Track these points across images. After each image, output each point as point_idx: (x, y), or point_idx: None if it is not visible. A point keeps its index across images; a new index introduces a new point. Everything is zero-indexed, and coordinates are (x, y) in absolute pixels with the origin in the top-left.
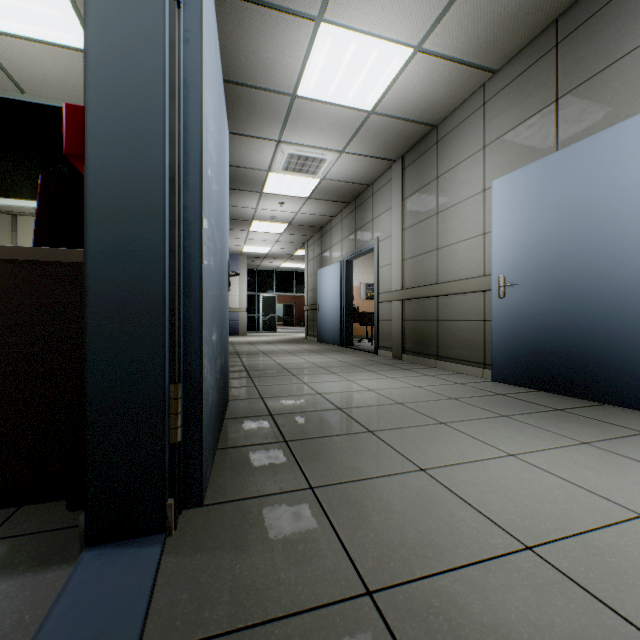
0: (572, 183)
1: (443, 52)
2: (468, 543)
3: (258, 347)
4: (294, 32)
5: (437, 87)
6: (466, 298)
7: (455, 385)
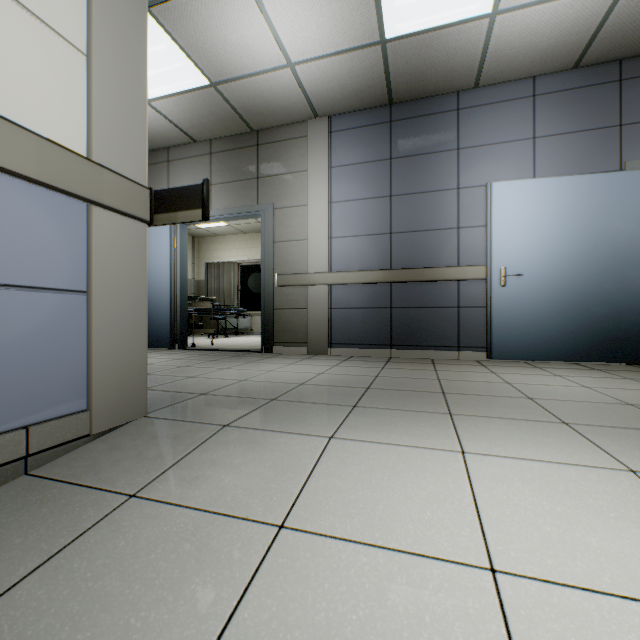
0: None
1: None
2: None
3: None
4: None
5: None
6: None
7: None
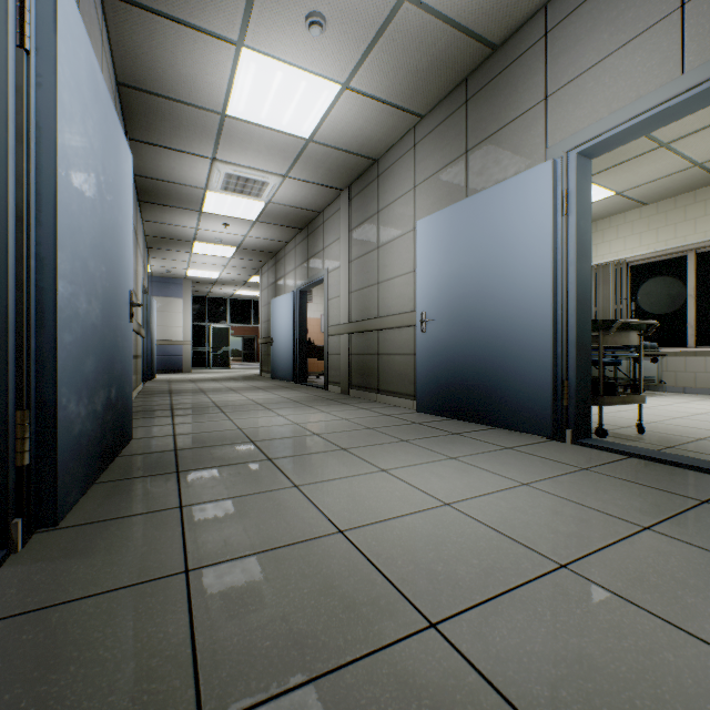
0: (473, 230)
1: (370, 92)
2: (295, 533)
3: (199, 385)
4: (215, 52)
5: (371, 124)
6: (401, 332)
7: (382, 417)
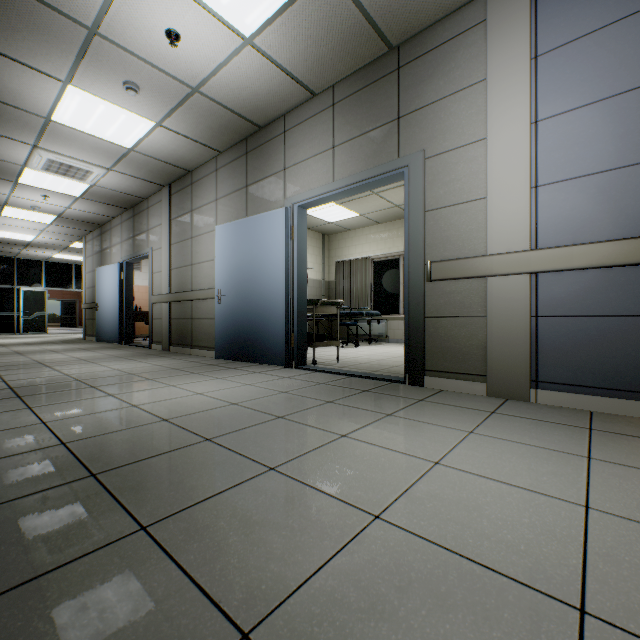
0: (248, 239)
1: (180, 132)
2: (108, 408)
3: (13, 348)
4: (43, 82)
5: (183, 149)
6: (208, 303)
7: (189, 363)
